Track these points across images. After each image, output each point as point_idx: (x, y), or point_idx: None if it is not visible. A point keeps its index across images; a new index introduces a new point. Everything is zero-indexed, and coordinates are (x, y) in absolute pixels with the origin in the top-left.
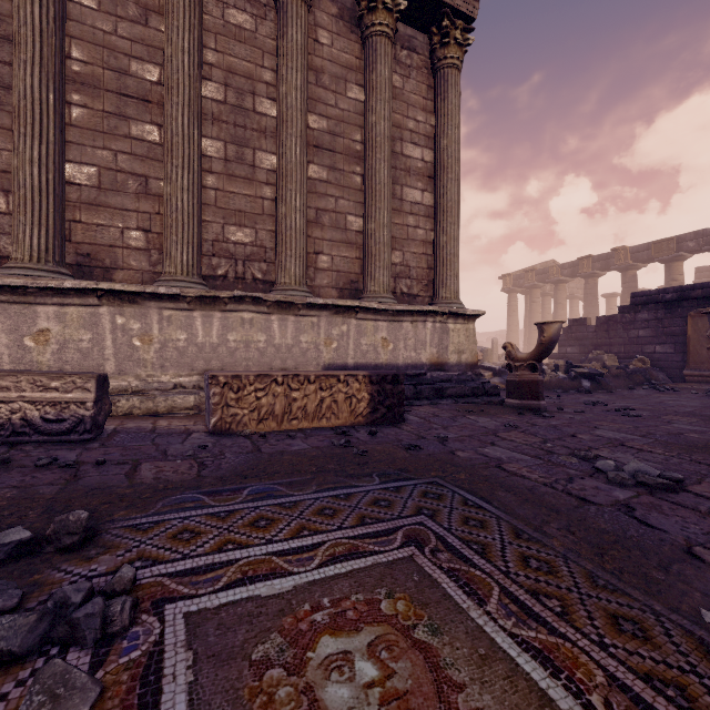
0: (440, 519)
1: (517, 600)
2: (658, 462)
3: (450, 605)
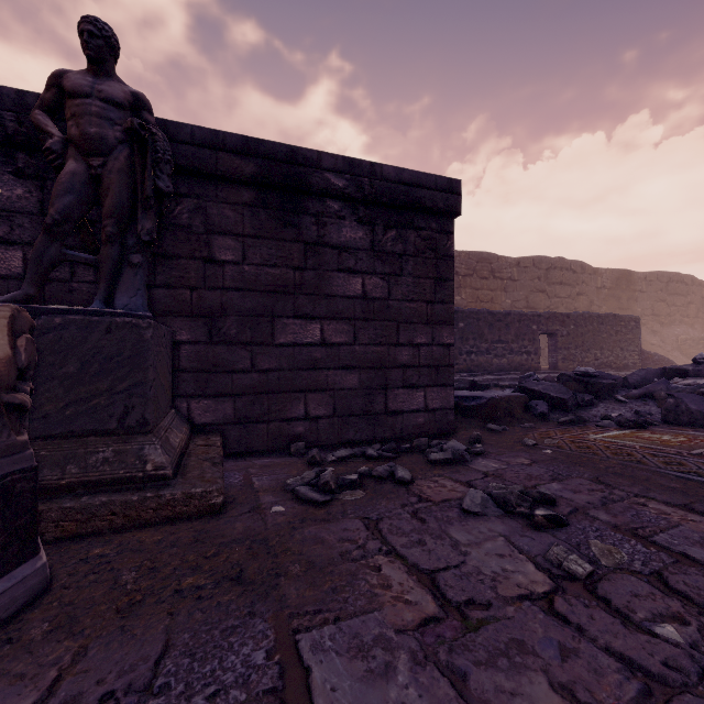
0: (698, 463)
1: (627, 447)
2: (441, 537)
3: (653, 445)
